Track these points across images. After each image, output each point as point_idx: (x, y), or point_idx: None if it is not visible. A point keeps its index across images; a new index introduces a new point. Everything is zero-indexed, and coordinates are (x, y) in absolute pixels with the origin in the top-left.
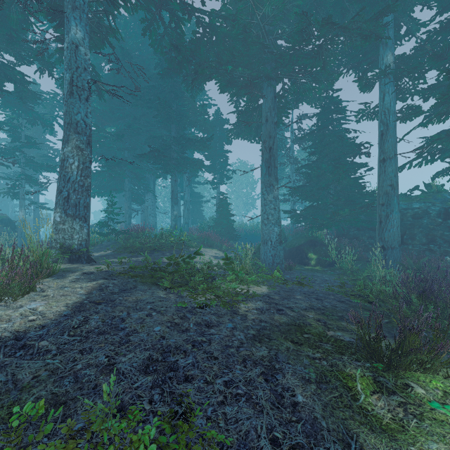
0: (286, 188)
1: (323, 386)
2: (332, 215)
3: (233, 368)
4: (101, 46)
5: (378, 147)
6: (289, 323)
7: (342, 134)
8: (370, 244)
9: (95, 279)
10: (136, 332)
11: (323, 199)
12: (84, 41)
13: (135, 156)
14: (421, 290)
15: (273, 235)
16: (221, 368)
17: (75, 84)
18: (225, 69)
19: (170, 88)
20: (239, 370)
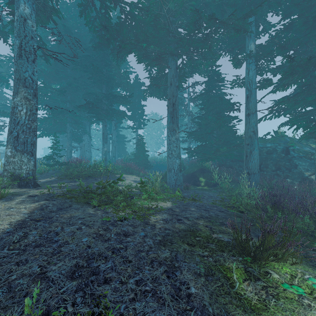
0: (185, 133)
1: (210, 278)
2: (215, 151)
3: (143, 268)
4: (46, 21)
5: (245, 105)
6: (186, 230)
7: (222, 96)
8: (240, 171)
9: (38, 200)
10: (67, 244)
11: (209, 140)
12: (31, 16)
13: (74, 107)
14: (273, 202)
15: (175, 165)
16: (133, 269)
17: (23, 48)
18: (141, 45)
19: (101, 58)
20: (147, 270)
